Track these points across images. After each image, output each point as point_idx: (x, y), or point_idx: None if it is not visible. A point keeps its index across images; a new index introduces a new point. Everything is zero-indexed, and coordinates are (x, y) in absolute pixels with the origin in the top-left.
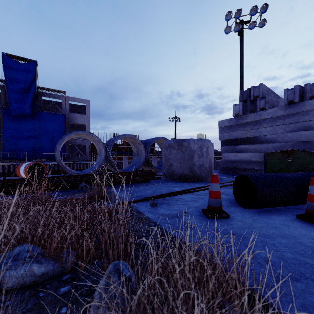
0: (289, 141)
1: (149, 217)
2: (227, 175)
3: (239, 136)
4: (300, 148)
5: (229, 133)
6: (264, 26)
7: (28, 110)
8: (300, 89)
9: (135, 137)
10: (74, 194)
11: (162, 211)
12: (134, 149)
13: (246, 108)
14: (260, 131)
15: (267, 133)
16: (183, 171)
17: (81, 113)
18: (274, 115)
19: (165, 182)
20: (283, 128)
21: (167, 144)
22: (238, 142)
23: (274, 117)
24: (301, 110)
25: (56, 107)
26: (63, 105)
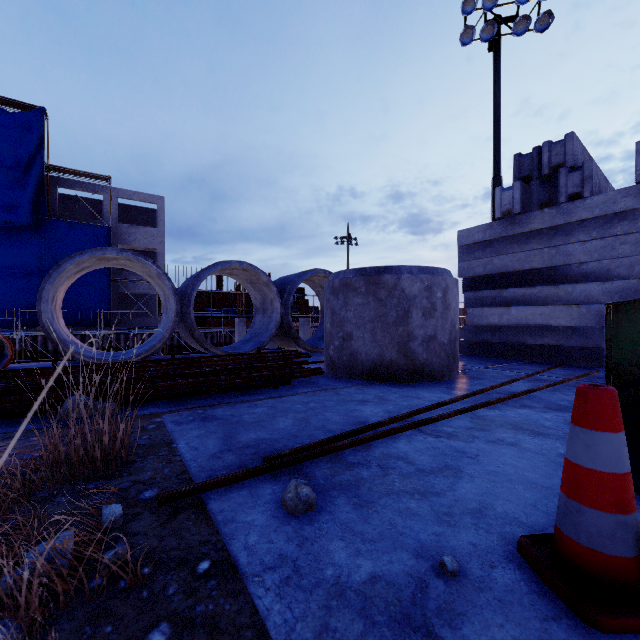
0: None
1: (274, 620)
2: (486, 363)
3: (511, 266)
4: None
5: (484, 259)
6: (547, 28)
7: (26, 215)
8: None
9: (257, 268)
10: (28, 438)
11: (338, 556)
12: (255, 300)
13: (528, 197)
14: (568, 251)
15: (586, 256)
16: (382, 355)
17: (147, 226)
18: (606, 209)
19: (332, 384)
20: (632, 242)
21: (336, 283)
22: (506, 280)
23: (608, 217)
24: None
25: (90, 211)
26: (105, 207)
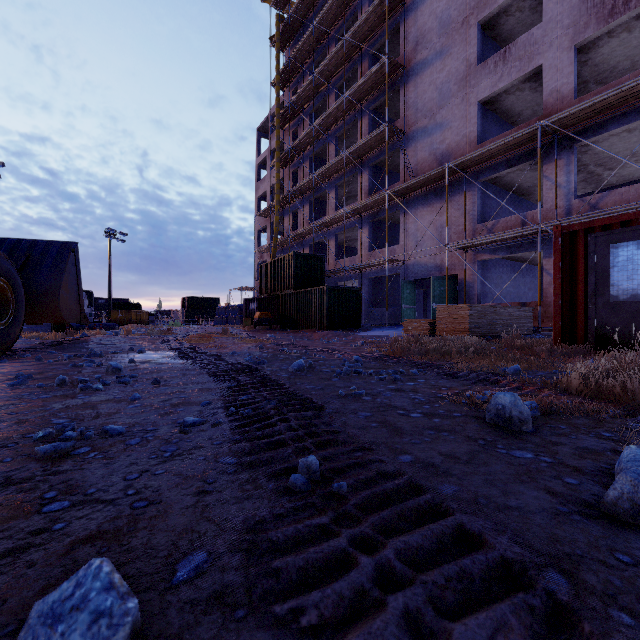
0: None
1: None
2: None
3: None
4: None
5: None
6: None
7: None
8: None
9: None
10: None
11: None
12: None
13: None
14: None
15: None
16: None
17: None
18: None
19: None
20: None
21: None
22: None
23: None
24: None
25: None
26: None
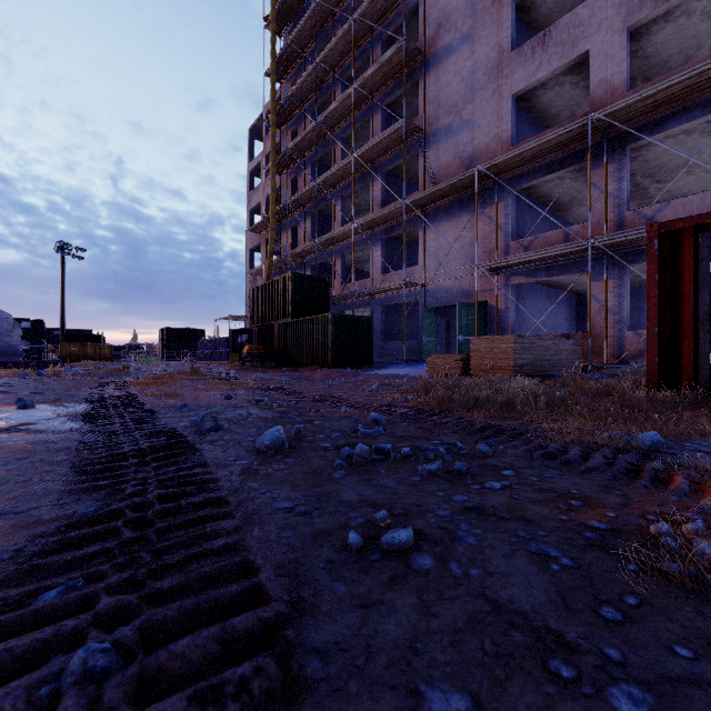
0: None
1: None
2: None
3: None
4: None
5: None
6: None
7: None
8: None
9: None
10: None
11: None
12: None
13: None
14: None
15: None
16: None
17: None
18: None
19: None
20: None
21: None
22: None
23: None
24: None
25: None
26: None
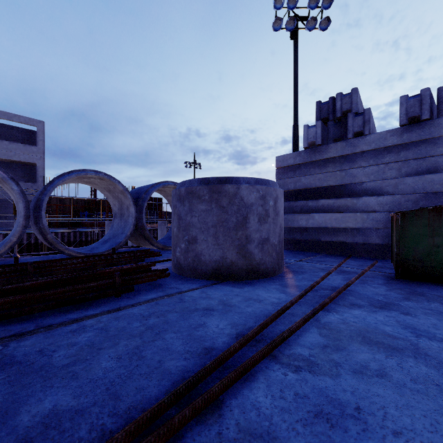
0: (409, 192)
1: None
2: (299, 256)
3: (314, 184)
4: (431, 204)
5: (295, 178)
6: (326, 28)
7: None
8: (431, 97)
9: (113, 178)
10: None
11: None
12: (114, 206)
13: (325, 134)
14: (353, 174)
15: (365, 177)
16: (224, 256)
17: (28, 144)
18: (379, 144)
19: (177, 286)
20: (396, 168)
21: (182, 191)
22: (310, 194)
23: (380, 150)
24: (433, 135)
25: None
26: None
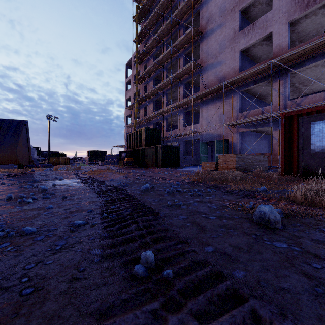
0: None
1: None
2: None
3: None
4: None
5: None
6: None
7: None
8: None
9: None
10: None
11: None
12: None
13: None
14: None
15: None
16: None
17: None
18: None
19: None
20: None
21: None
22: None
23: None
24: None
25: None
26: None
